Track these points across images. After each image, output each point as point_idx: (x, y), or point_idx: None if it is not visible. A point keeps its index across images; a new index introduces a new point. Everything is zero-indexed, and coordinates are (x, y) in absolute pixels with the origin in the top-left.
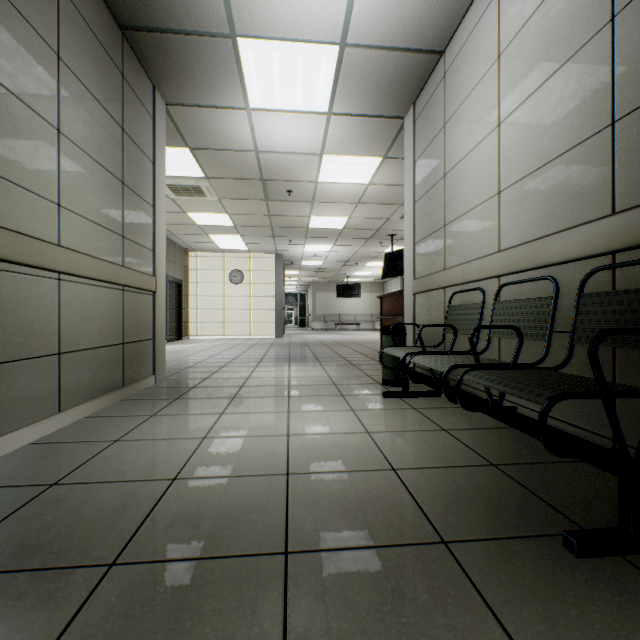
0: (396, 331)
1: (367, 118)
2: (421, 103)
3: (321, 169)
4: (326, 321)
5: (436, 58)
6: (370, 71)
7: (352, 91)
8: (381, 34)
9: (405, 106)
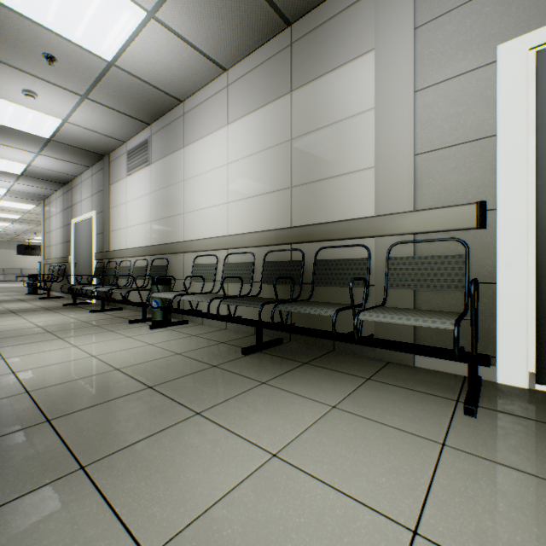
0: (34, 277)
1: (24, 199)
2: (46, 203)
3: (0, 203)
4: (6, 274)
5: (48, 197)
6: (23, 194)
7: (16, 195)
8: (25, 191)
9: (41, 200)
